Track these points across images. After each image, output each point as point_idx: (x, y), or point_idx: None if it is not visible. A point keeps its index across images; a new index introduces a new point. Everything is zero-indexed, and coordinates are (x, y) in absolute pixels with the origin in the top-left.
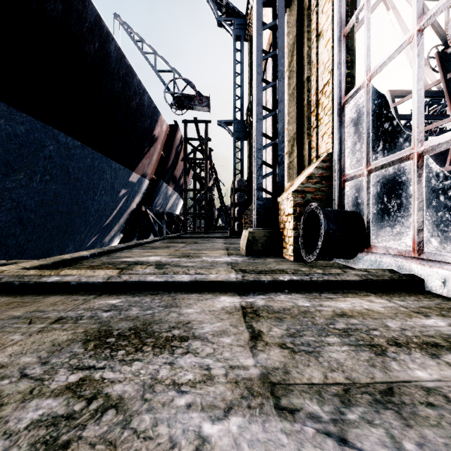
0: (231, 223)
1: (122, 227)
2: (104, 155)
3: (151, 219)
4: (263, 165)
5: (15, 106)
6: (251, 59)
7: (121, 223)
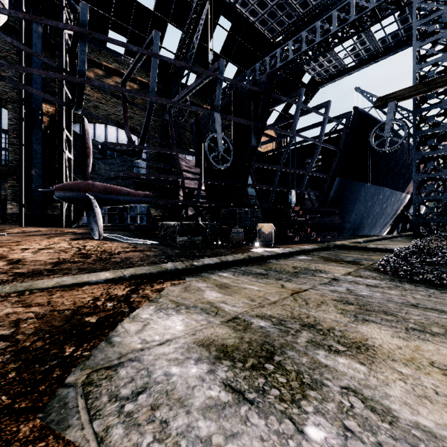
0: None
1: (390, 225)
2: (394, 190)
3: (410, 220)
4: None
5: (377, 185)
6: None
7: (390, 222)
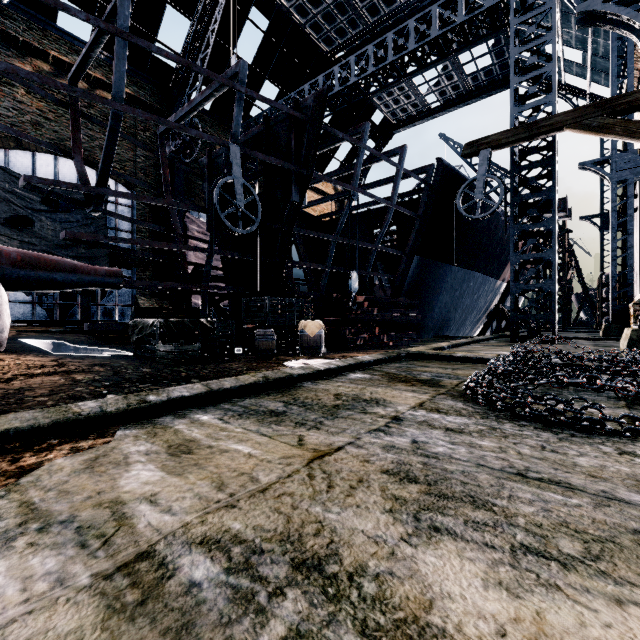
0: (598, 318)
1: (482, 322)
2: (487, 276)
3: (507, 315)
4: (637, 262)
5: (467, 268)
6: (625, 145)
7: (483, 319)
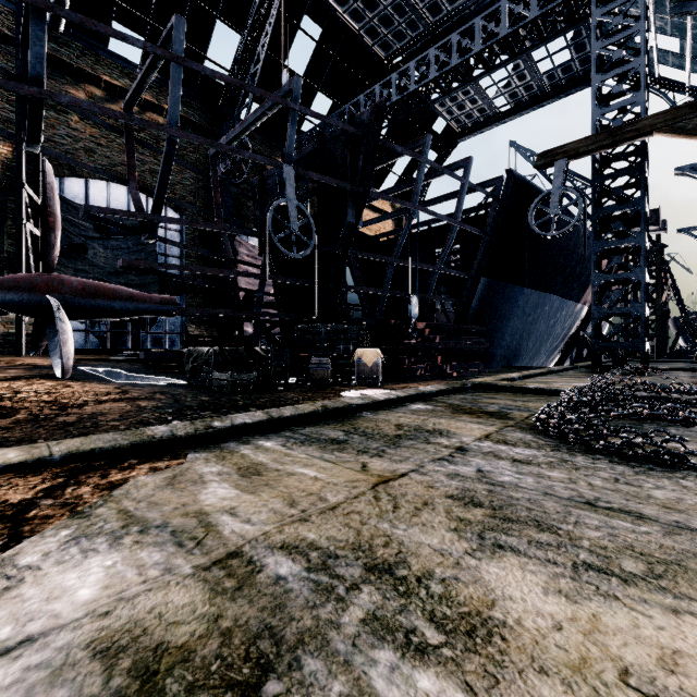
0: None
1: (559, 351)
2: (565, 298)
3: (588, 343)
4: None
5: (541, 291)
6: None
7: (560, 347)
